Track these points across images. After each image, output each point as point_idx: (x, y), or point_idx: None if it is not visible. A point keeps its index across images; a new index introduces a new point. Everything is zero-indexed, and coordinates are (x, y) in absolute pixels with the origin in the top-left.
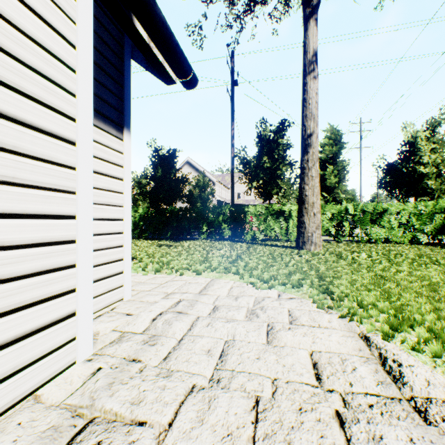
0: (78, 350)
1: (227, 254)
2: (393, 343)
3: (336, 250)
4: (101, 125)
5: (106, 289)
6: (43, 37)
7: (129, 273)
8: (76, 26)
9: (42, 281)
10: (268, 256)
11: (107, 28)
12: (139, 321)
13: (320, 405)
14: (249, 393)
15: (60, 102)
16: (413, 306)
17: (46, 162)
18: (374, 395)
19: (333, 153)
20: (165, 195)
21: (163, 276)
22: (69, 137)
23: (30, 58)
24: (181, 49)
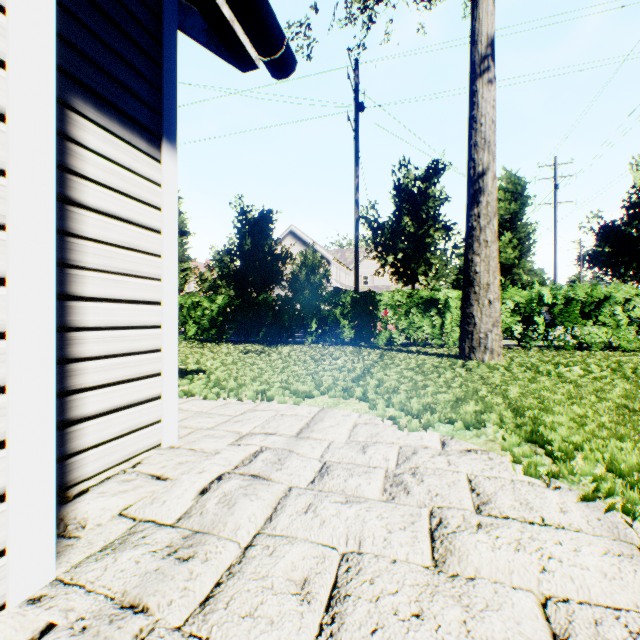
0: (12, 579)
1: (347, 366)
2: None
3: (526, 361)
4: (116, 128)
5: (125, 428)
6: None
7: (173, 398)
8: None
9: None
10: (414, 369)
11: None
12: (175, 495)
13: None
14: None
15: None
16: None
17: None
18: None
19: (511, 212)
20: (256, 277)
21: (241, 401)
22: None
23: None
24: None
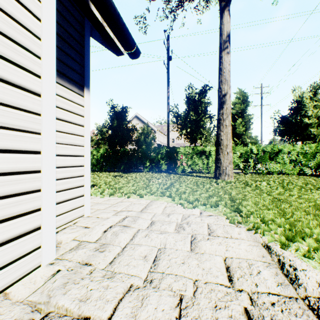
0: (43, 256)
1: (163, 182)
2: (289, 251)
3: (243, 180)
4: (66, 84)
5: (70, 208)
6: (12, 10)
7: (88, 196)
8: (41, 4)
9: (12, 202)
10: (193, 184)
11: (71, 12)
12: (94, 233)
13: (232, 303)
14: (175, 292)
15: (28, 62)
16: (303, 222)
17: (15, 108)
18: (275, 295)
19: (241, 109)
20: (119, 139)
21: (115, 198)
22: (35, 90)
23: (1, 25)
24: (126, 27)
